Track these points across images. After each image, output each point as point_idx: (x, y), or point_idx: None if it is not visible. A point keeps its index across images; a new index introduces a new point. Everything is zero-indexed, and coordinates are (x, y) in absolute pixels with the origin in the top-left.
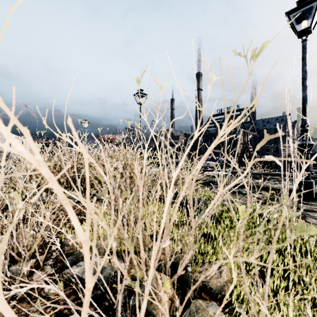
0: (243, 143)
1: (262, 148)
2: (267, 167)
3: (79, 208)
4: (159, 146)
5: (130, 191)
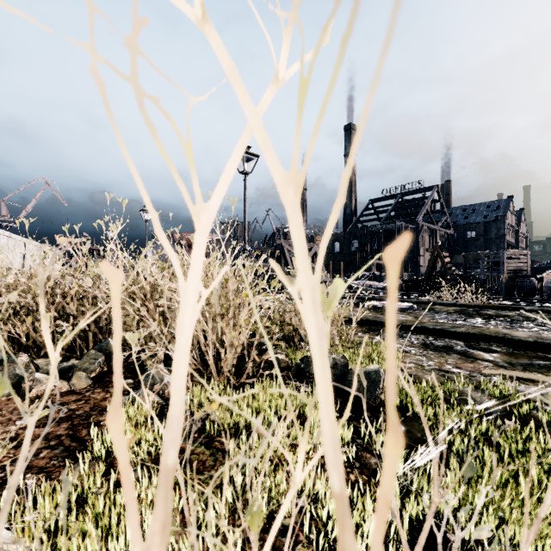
0: (434, 249)
1: (467, 257)
2: (477, 292)
3: (94, 397)
4: (281, 254)
5: (215, 354)
